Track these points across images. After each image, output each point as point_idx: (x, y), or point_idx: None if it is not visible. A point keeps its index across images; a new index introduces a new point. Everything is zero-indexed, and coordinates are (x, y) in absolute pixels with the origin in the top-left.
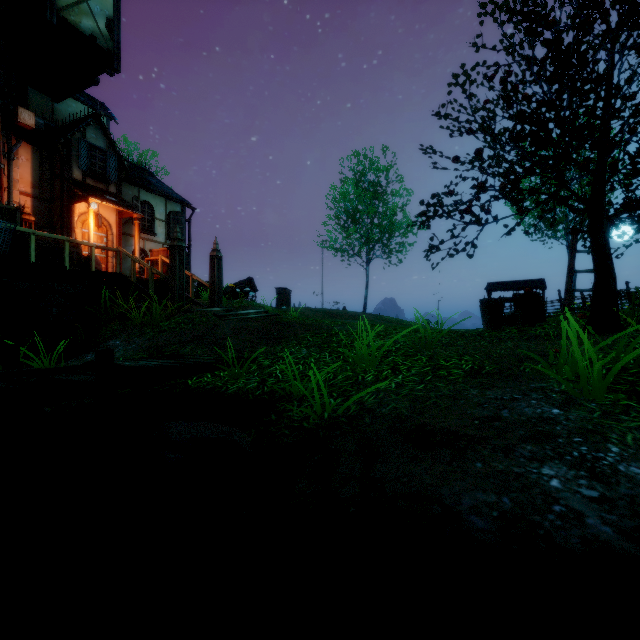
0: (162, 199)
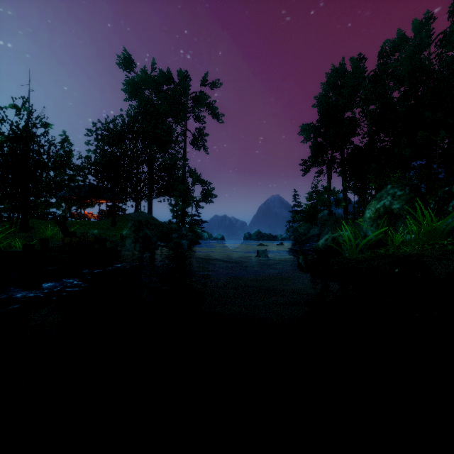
0: None
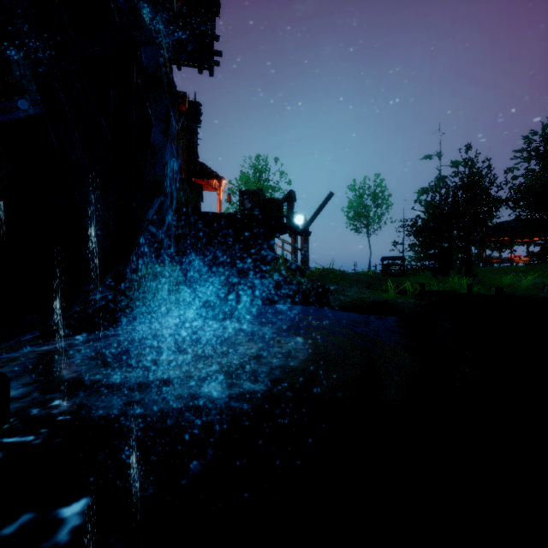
0: None
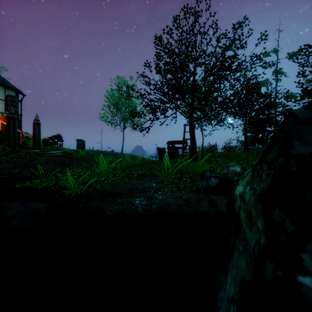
0: (2, 87)
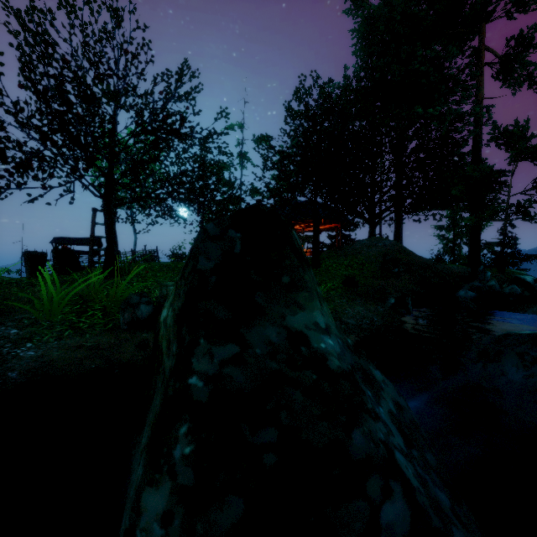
0: None
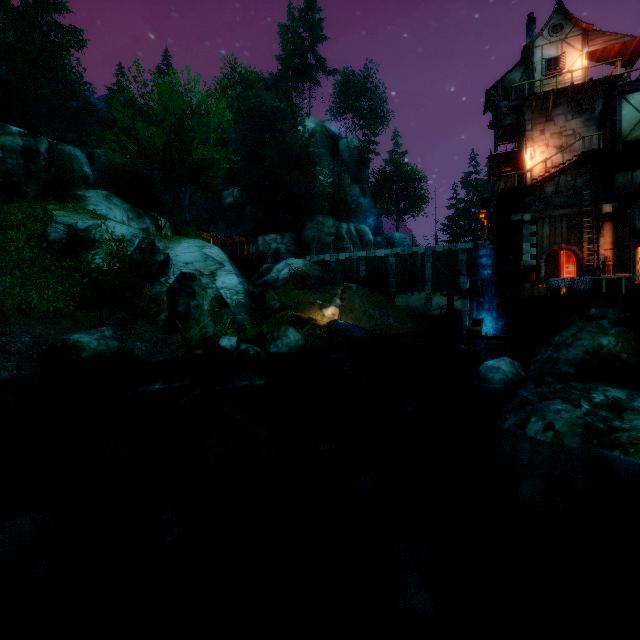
0: None
